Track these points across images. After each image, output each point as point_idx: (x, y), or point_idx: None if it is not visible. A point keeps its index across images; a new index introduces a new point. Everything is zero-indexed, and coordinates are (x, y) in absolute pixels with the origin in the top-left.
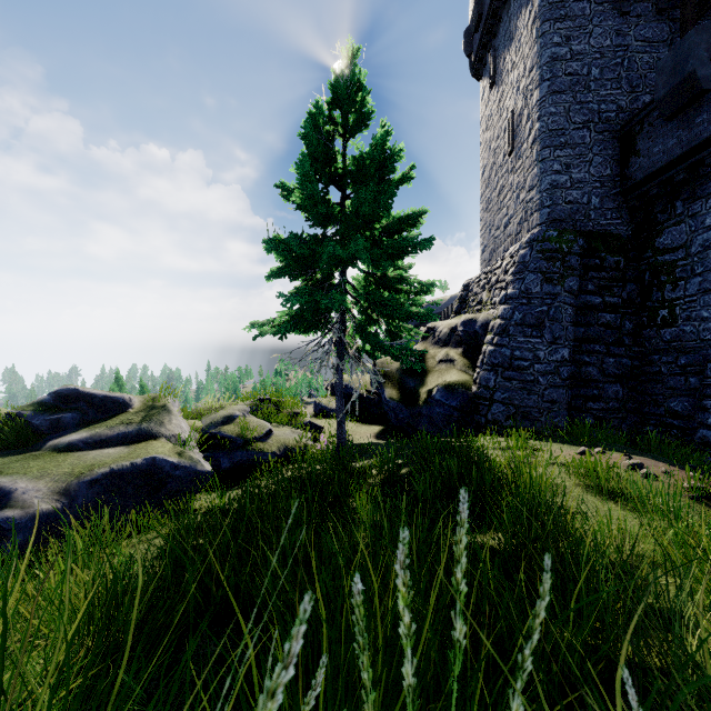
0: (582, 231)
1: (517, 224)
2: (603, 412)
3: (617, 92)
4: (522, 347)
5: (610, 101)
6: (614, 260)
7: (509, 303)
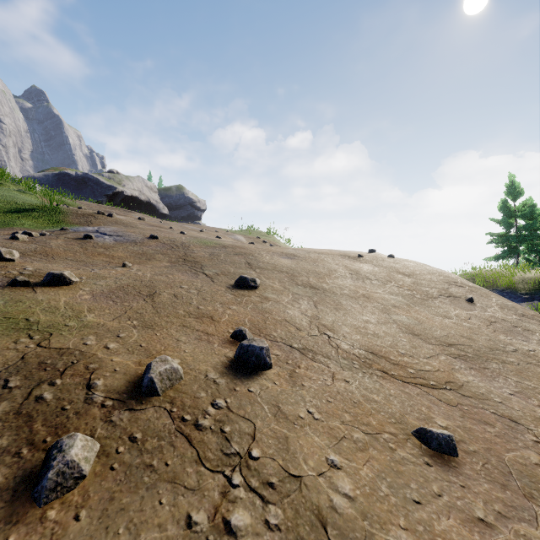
0: None
1: None
2: None
3: None
4: None
5: None
6: None
7: None
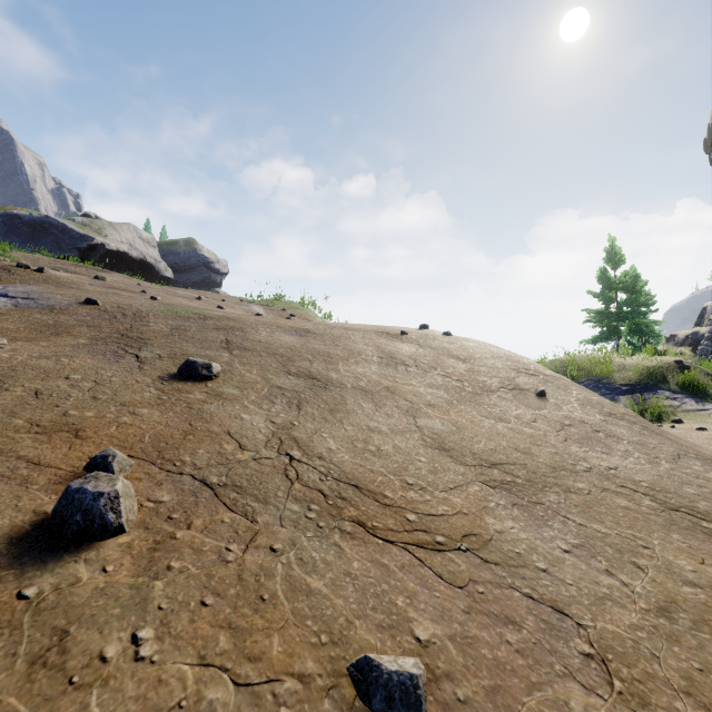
0: None
1: None
2: None
3: None
4: None
5: None
6: None
7: None
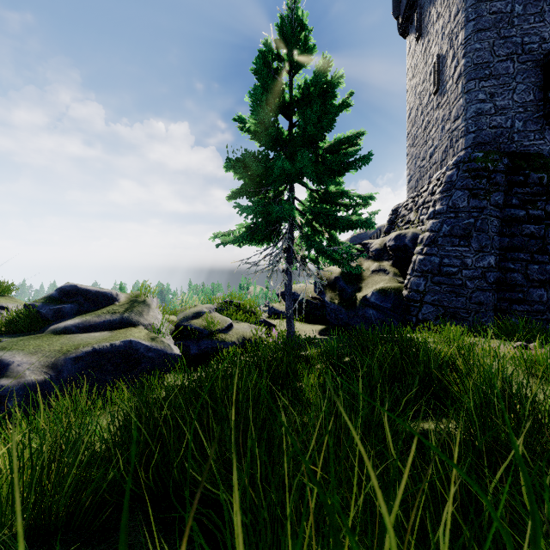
0: (506, 152)
1: (442, 152)
2: (528, 314)
3: (539, 25)
4: (450, 255)
5: (533, 34)
6: (538, 176)
7: (437, 218)
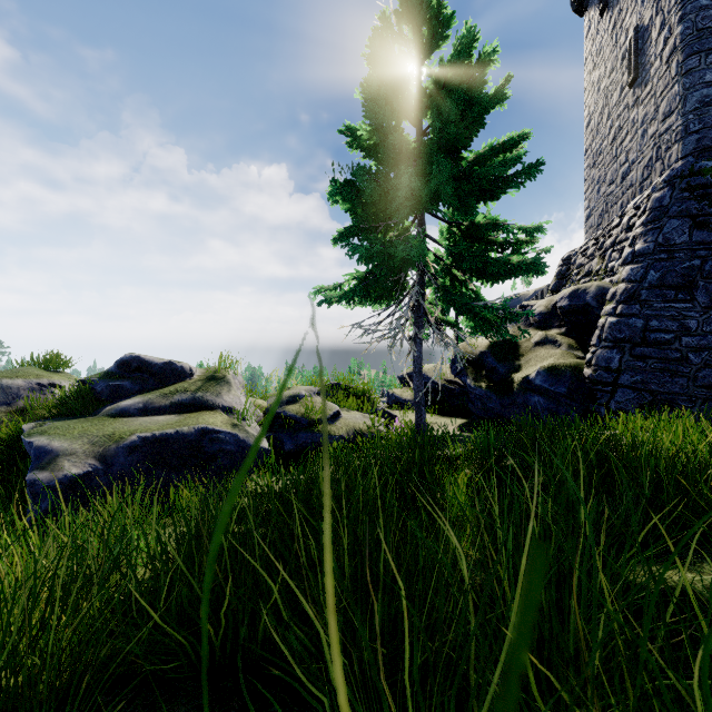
0: None
1: (643, 169)
2: None
3: None
4: (662, 315)
5: None
6: None
7: (638, 261)
